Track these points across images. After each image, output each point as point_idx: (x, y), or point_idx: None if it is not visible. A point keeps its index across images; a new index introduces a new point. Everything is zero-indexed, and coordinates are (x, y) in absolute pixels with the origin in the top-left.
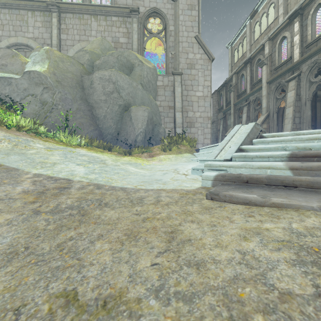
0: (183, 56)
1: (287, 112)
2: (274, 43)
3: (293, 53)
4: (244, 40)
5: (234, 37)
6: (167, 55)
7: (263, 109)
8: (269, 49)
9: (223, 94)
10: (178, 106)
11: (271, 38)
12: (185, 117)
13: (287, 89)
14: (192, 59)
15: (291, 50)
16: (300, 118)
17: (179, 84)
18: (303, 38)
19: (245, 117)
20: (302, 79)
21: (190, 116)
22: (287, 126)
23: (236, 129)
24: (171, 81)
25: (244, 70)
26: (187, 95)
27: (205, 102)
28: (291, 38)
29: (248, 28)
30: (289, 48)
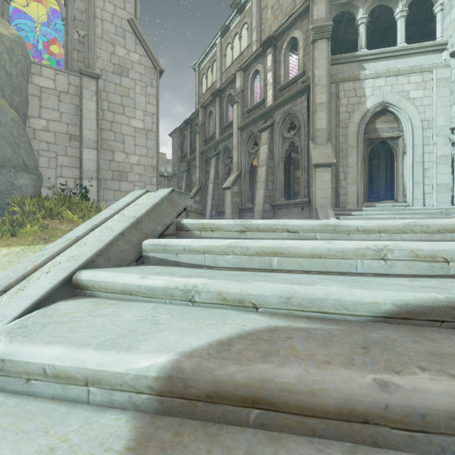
0: (105, 47)
1: (260, 173)
2: (247, 77)
3: (266, 95)
4: (214, 64)
5: (202, 57)
6: (68, 33)
7: (234, 164)
8: (241, 83)
9: (187, 135)
10: (89, 136)
11: (243, 68)
12: (109, 161)
13: (260, 141)
14: (124, 58)
15: (265, 90)
16: (273, 183)
17: (93, 96)
18: (277, 78)
19: (213, 173)
20: (275, 131)
21: (120, 159)
22: (259, 192)
23: (124, 201)
24: (76, 86)
25: (212, 106)
26: (113, 121)
27: (149, 139)
28: (265, 75)
29: (219, 48)
30: (262, 88)
